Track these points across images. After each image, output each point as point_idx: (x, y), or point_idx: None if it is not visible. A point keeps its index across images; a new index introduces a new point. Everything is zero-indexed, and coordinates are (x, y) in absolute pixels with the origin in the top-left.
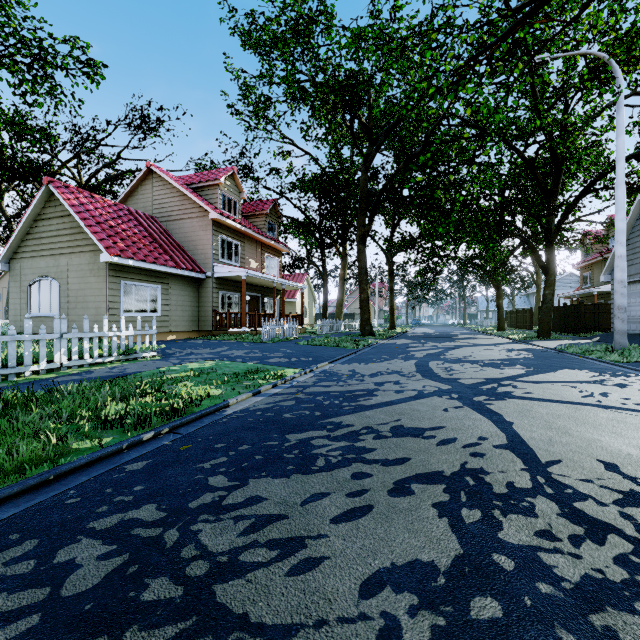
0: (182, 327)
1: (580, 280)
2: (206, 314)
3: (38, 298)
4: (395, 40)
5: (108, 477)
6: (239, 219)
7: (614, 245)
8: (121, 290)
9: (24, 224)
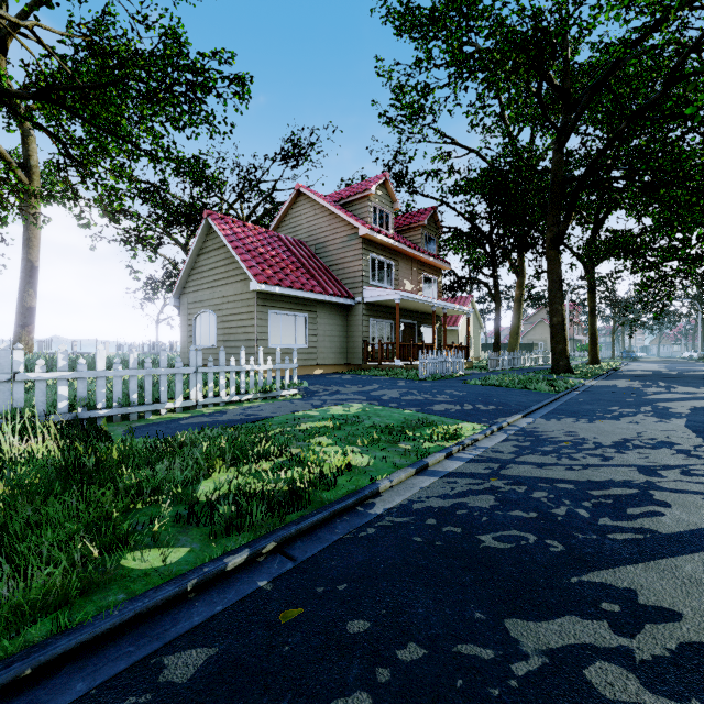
0: (330, 360)
1: None
2: (355, 345)
3: (200, 331)
4: None
5: (116, 700)
6: (392, 234)
7: None
8: (269, 320)
9: (190, 260)
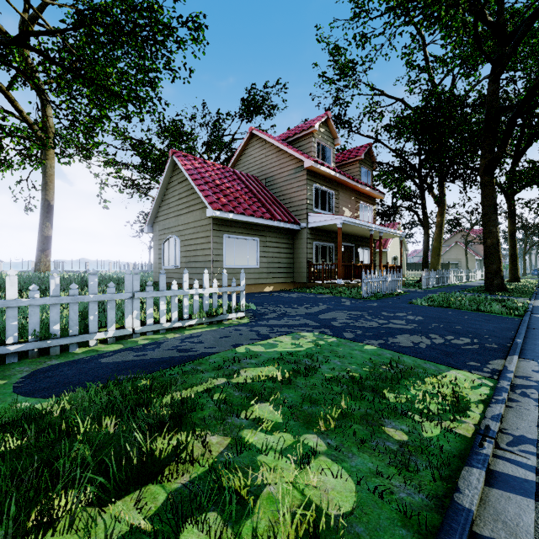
0: (278, 278)
1: None
2: (300, 265)
3: (168, 253)
4: None
5: None
6: (333, 167)
7: None
8: (223, 243)
9: (159, 193)
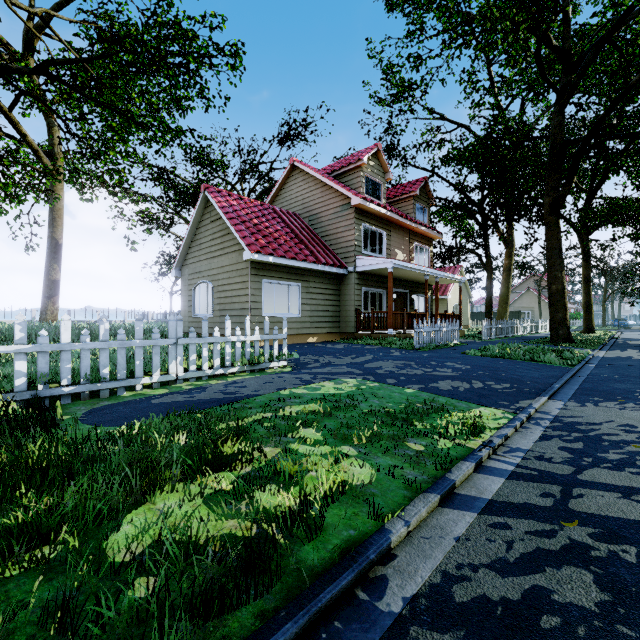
0: (322, 328)
1: None
2: (347, 314)
3: (199, 300)
4: None
5: None
6: (384, 204)
7: None
8: (262, 289)
9: (189, 232)
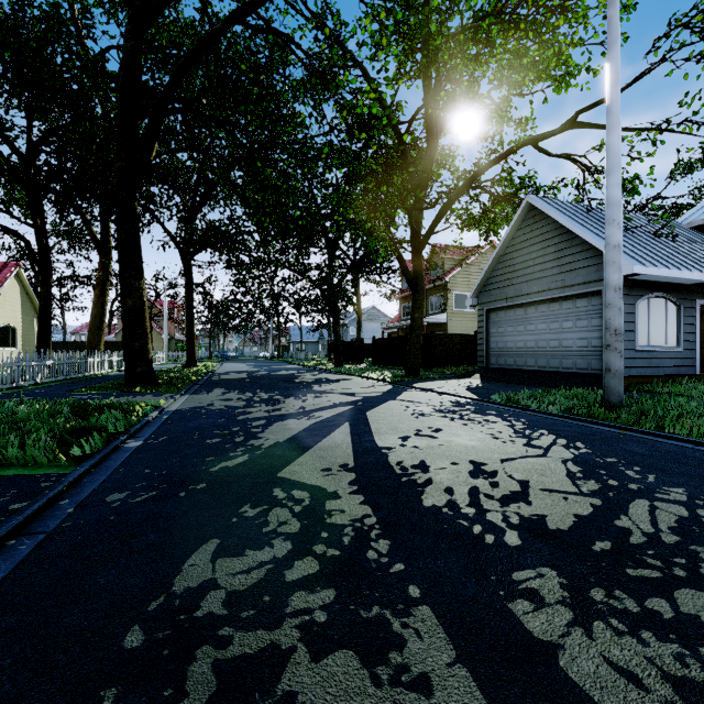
0: None
1: (400, 311)
2: None
3: None
4: None
5: None
6: None
7: (436, 275)
8: None
9: None
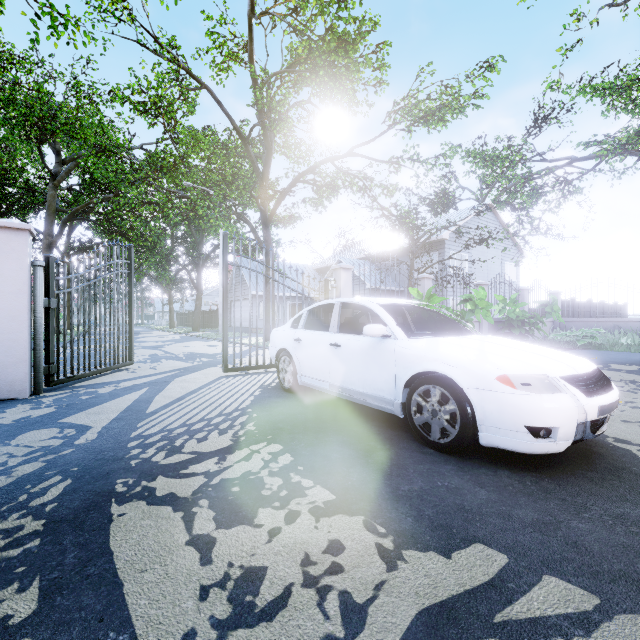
0: None
1: None
2: None
3: None
4: (111, 174)
5: None
6: None
7: None
8: None
9: None
